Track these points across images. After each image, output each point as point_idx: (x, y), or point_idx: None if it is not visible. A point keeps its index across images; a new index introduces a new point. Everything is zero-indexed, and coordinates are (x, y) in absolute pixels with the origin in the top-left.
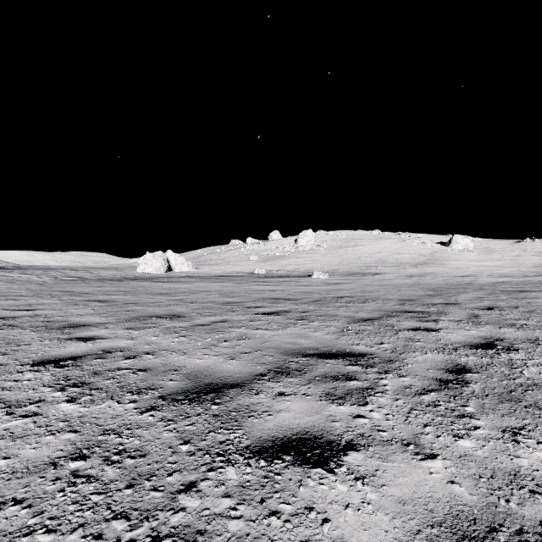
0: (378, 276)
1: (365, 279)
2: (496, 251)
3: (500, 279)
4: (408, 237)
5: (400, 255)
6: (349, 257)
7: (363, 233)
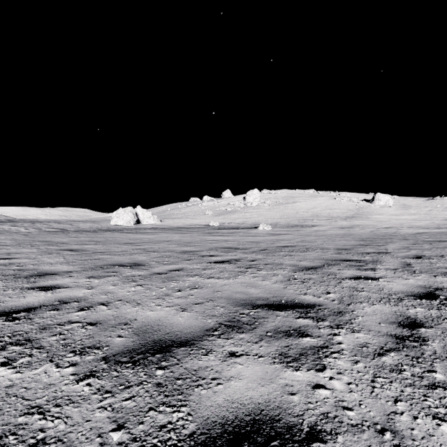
0: (314, 228)
1: (303, 231)
2: (412, 206)
3: (418, 231)
4: (338, 195)
5: (332, 210)
6: (289, 212)
7: (300, 192)
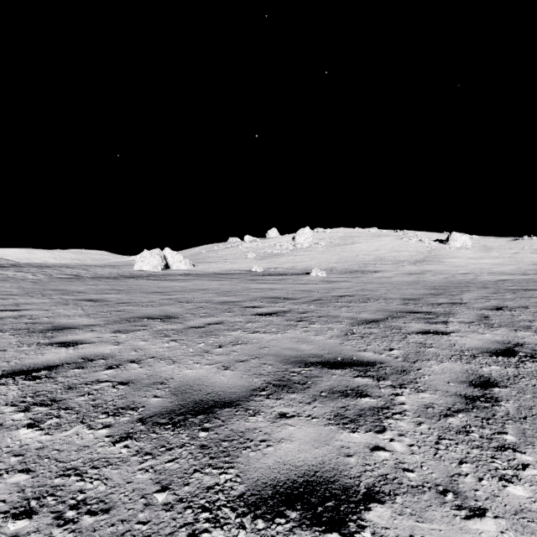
0: (376, 274)
1: (364, 277)
2: (494, 248)
3: (501, 277)
4: (406, 235)
5: (398, 252)
6: (347, 255)
7: (361, 230)
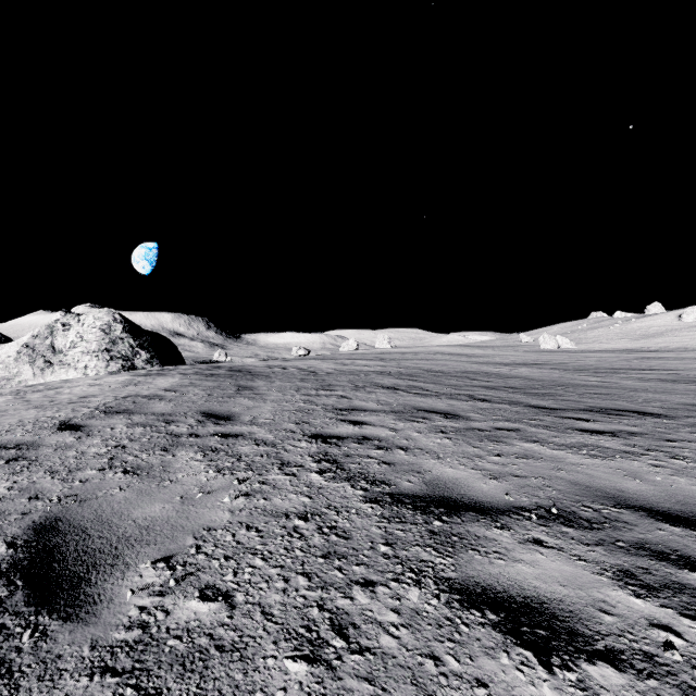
0: None
1: None
2: None
3: None
4: None
5: None
6: None
7: None
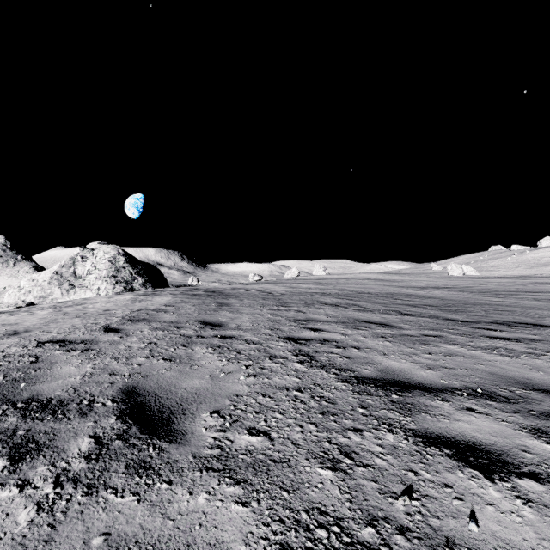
0: None
1: None
2: None
3: None
4: None
5: None
6: None
7: None
